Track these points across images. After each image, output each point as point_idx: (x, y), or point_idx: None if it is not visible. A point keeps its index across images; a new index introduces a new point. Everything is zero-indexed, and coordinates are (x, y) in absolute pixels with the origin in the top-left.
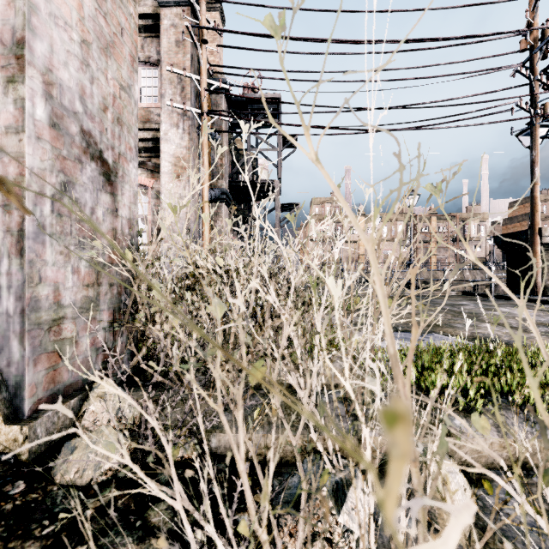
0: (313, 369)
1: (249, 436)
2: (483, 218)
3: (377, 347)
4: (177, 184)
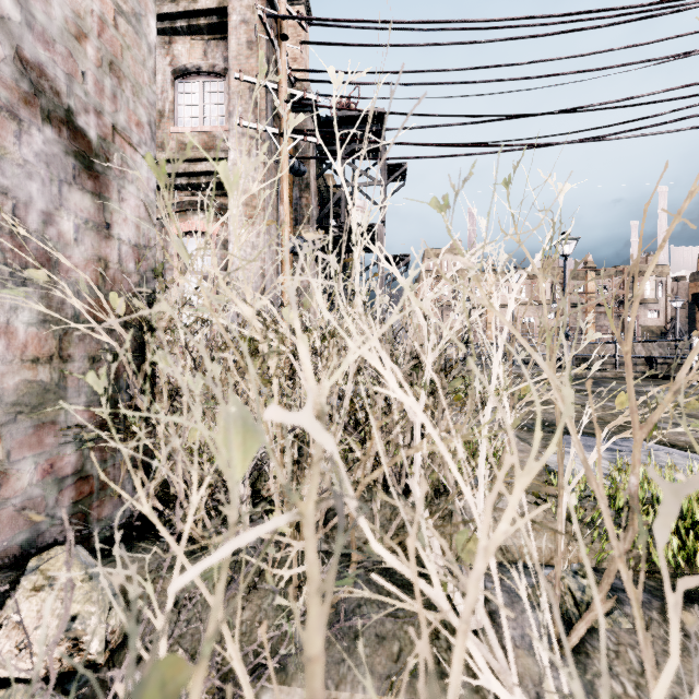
0: (521, 589)
1: (344, 697)
2: (661, 272)
3: (550, 463)
4: (250, 229)
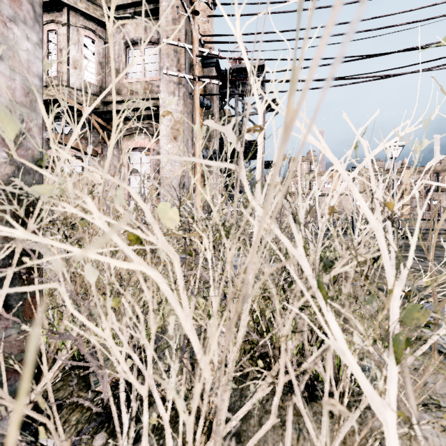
0: None
1: None
2: None
3: None
4: (174, 144)
